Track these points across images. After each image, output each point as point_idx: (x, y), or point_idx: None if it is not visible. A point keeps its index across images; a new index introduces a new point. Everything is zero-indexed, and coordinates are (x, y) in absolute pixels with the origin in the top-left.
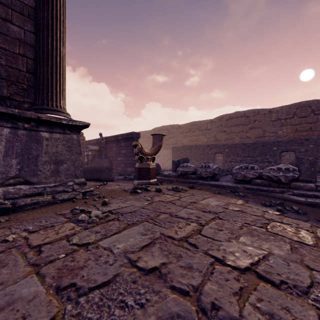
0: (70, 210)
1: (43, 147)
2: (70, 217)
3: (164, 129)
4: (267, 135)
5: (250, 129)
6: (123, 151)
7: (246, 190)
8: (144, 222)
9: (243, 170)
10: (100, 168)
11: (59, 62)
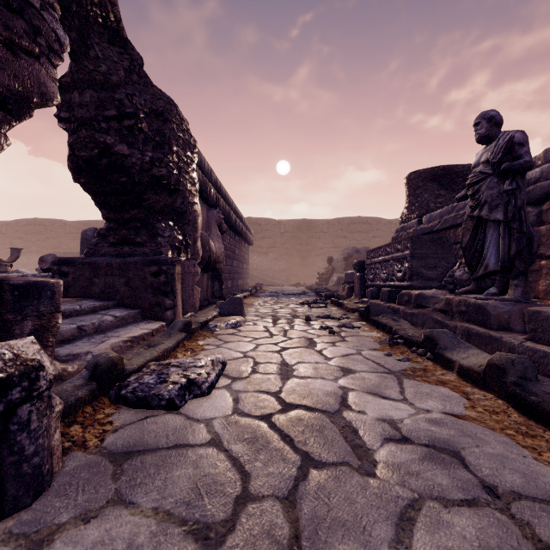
0: None
1: None
2: None
3: (37, 224)
4: None
5: None
6: None
7: None
8: None
9: None
10: None
11: None
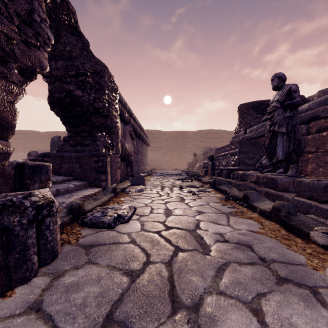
0: None
1: None
2: None
3: (21, 133)
4: None
5: None
6: None
7: None
8: None
9: None
10: None
11: None
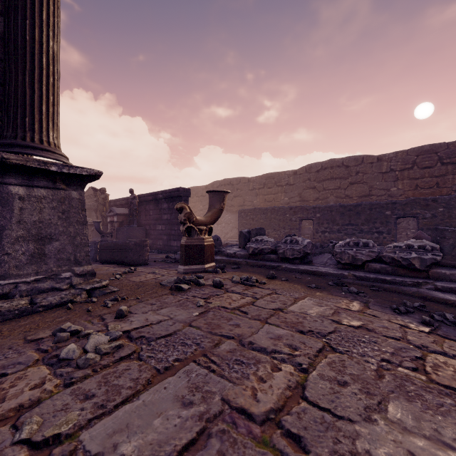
0: (51, 333)
1: (13, 213)
2: (47, 348)
3: (226, 184)
4: (375, 193)
5: (351, 184)
6: (165, 216)
7: (357, 280)
8: (190, 365)
9: (352, 248)
10: (126, 244)
11: (46, 65)
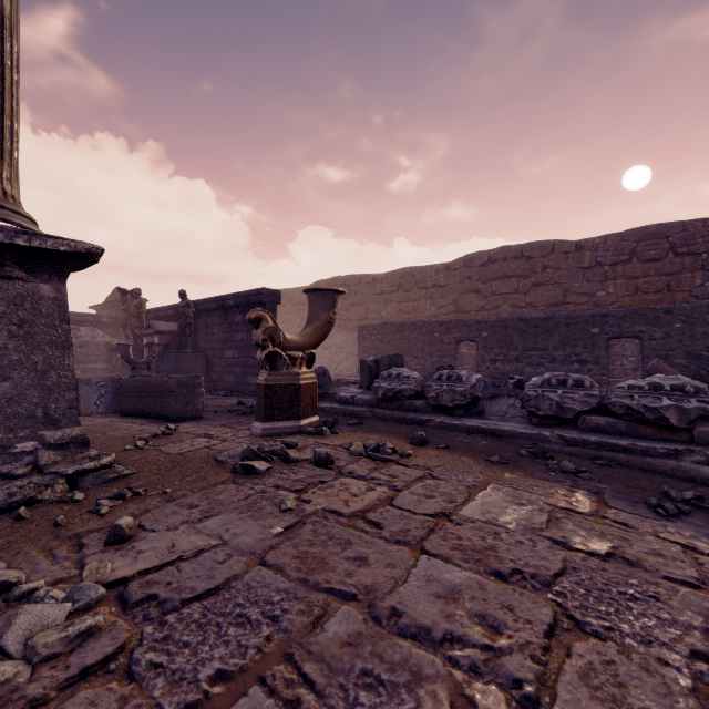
0: None
1: None
2: None
3: (338, 285)
4: (573, 300)
5: (535, 286)
6: (238, 335)
7: (568, 446)
8: (249, 694)
9: (555, 390)
10: (162, 383)
11: None
